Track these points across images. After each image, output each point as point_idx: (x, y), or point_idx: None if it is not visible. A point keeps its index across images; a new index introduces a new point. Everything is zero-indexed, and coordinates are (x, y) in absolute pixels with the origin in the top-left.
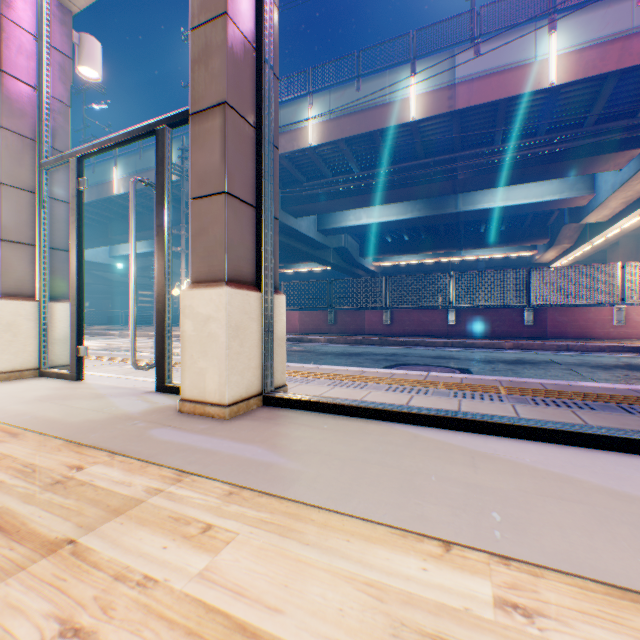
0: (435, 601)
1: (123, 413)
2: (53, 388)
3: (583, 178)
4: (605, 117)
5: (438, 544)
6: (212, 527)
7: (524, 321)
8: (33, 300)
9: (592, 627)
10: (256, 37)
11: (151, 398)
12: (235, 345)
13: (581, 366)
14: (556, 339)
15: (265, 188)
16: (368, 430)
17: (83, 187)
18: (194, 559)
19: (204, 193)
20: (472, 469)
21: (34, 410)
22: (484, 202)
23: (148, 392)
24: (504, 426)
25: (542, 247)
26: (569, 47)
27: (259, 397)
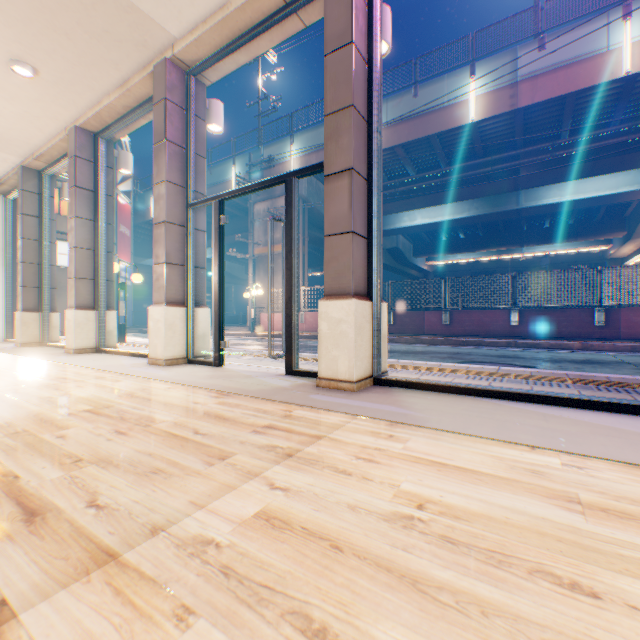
0: (529, 462)
1: (279, 386)
2: (209, 371)
3: None
4: None
5: (527, 447)
6: (393, 435)
7: (592, 322)
8: (183, 306)
9: (612, 472)
10: (367, 113)
11: (286, 378)
12: (358, 340)
13: None
14: (629, 340)
15: (374, 224)
16: (461, 401)
17: (223, 222)
18: (395, 444)
19: (335, 232)
20: (544, 421)
21: (218, 383)
22: (547, 197)
23: (279, 375)
24: (568, 400)
25: (615, 241)
26: None
27: (370, 378)
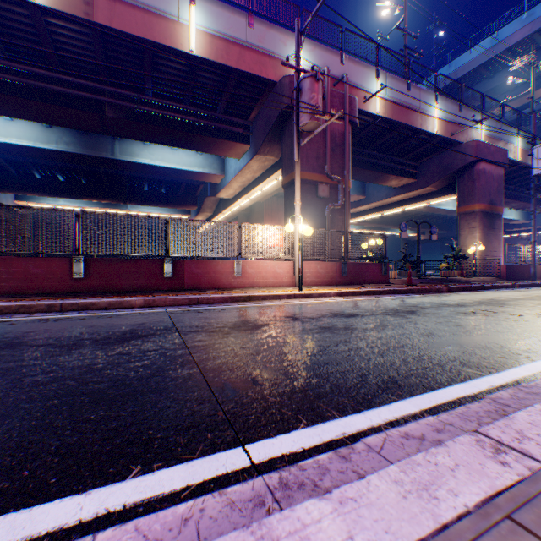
0: None
1: None
2: None
3: (219, 161)
4: (231, 112)
5: None
6: None
7: (165, 273)
8: None
9: None
10: None
11: None
12: None
13: (202, 333)
14: (193, 291)
15: None
16: None
17: None
18: None
19: None
20: None
21: None
22: (143, 157)
23: None
24: None
25: (194, 213)
26: (206, 27)
27: None
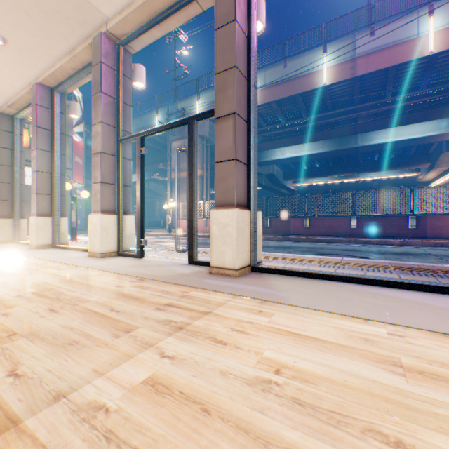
0: (363, 331)
1: (182, 273)
2: (132, 261)
3: None
4: None
5: (361, 319)
6: (262, 311)
7: (407, 225)
8: (115, 214)
9: (426, 340)
10: (247, 73)
11: (188, 267)
12: (240, 238)
13: None
14: (432, 238)
15: (252, 154)
16: (314, 283)
17: (143, 153)
18: (262, 318)
19: (223, 159)
20: (374, 299)
21: (137, 270)
22: (376, 139)
23: (183, 264)
24: (391, 282)
25: (423, 170)
26: (443, 25)
27: (249, 267)
